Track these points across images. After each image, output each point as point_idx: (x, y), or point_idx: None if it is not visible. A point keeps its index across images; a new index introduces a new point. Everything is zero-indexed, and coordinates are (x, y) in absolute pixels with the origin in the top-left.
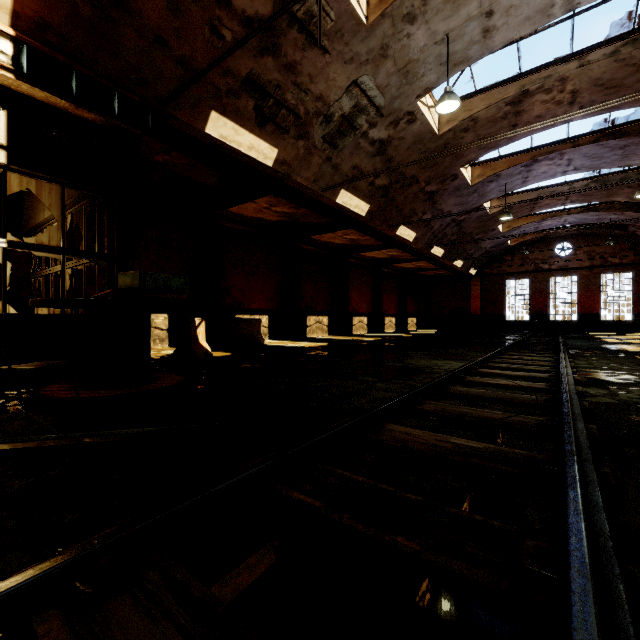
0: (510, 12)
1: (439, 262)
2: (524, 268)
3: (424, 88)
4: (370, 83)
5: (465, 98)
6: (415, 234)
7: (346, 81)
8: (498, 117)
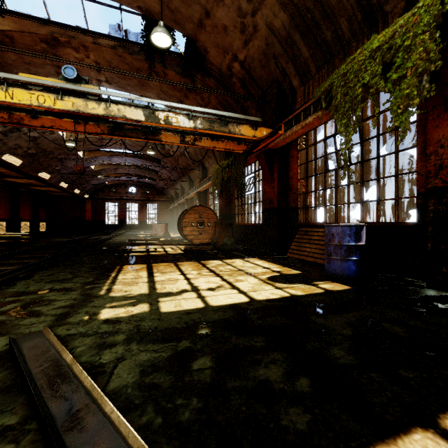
0: None
1: (65, 189)
2: (115, 197)
3: None
4: None
5: None
6: (50, 176)
7: None
8: (94, 141)
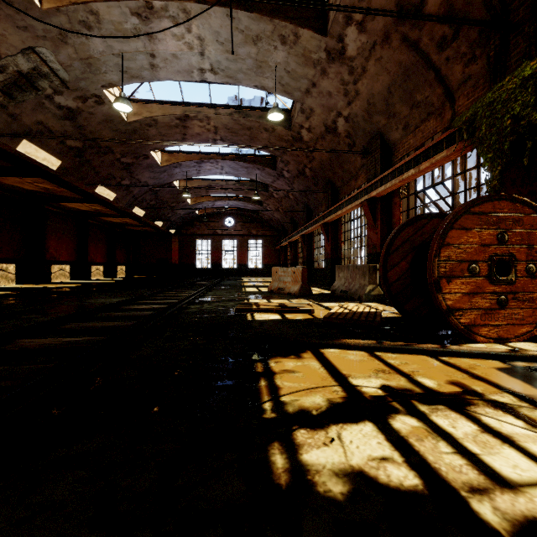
0: (167, 62)
1: (143, 220)
2: (207, 232)
3: (108, 82)
4: (51, 56)
5: (148, 102)
6: (115, 195)
7: (21, 43)
8: (172, 125)
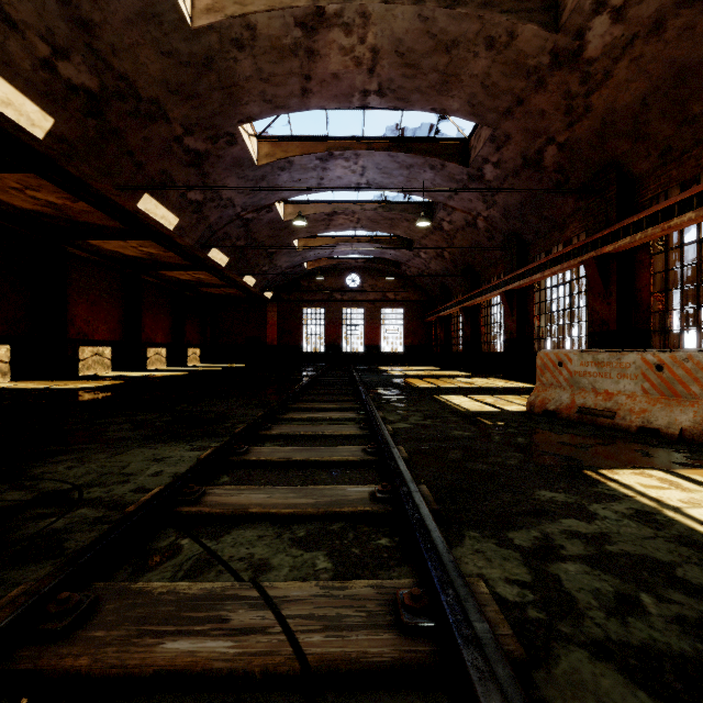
0: None
1: (225, 275)
2: (320, 296)
3: None
4: None
5: None
6: (178, 219)
7: None
8: (286, 45)
